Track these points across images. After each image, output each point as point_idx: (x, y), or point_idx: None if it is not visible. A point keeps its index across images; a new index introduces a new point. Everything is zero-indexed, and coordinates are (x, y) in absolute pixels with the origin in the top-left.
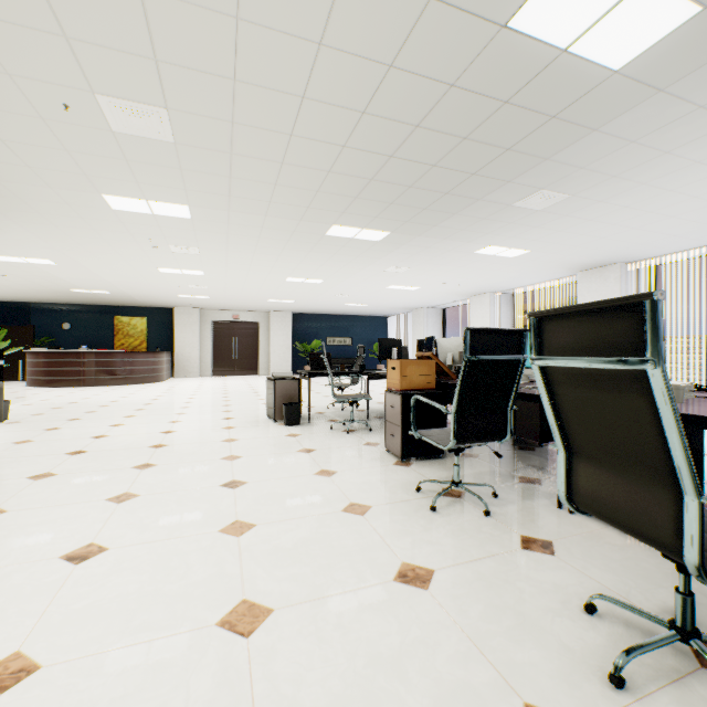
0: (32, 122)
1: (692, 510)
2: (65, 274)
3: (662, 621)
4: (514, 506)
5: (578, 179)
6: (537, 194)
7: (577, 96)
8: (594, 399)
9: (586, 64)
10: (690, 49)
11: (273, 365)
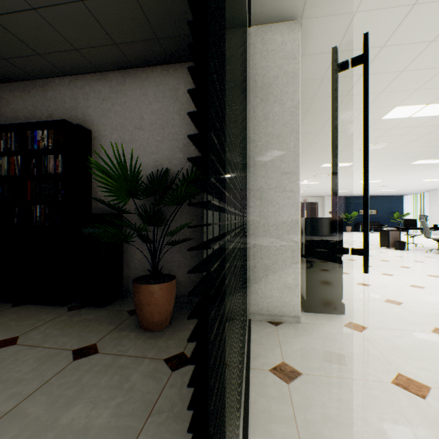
0: None
1: None
2: None
3: None
4: None
5: None
6: None
7: None
8: None
9: None
10: None
11: None
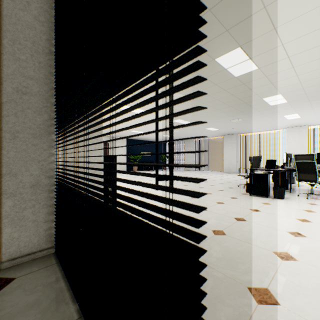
0: None
1: None
2: None
3: None
4: None
5: None
6: None
7: None
8: None
9: None
10: None
11: (117, 166)
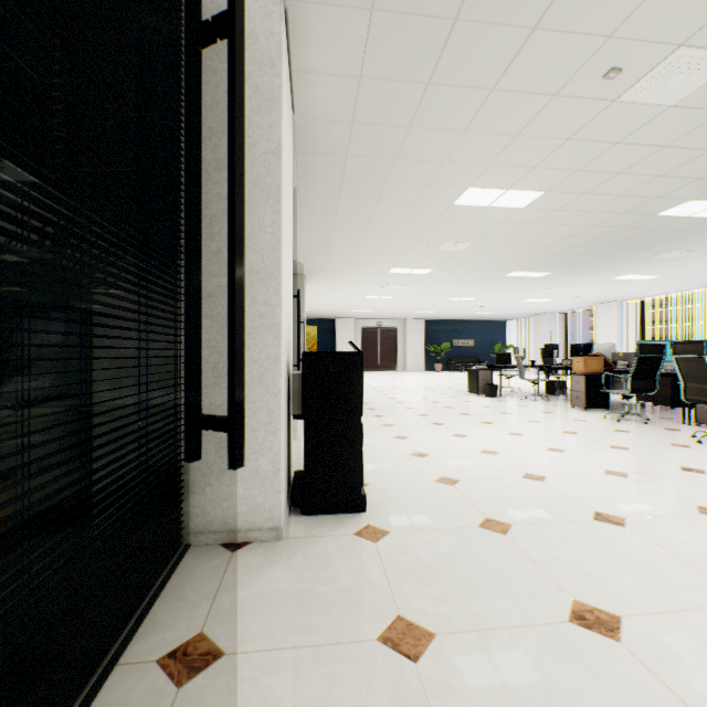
0: (403, 250)
1: None
2: None
3: None
4: (658, 423)
5: (698, 246)
6: (668, 253)
7: (694, 225)
8: (692, 366)
9: (697, 218)
10: None
11: (409, 363)
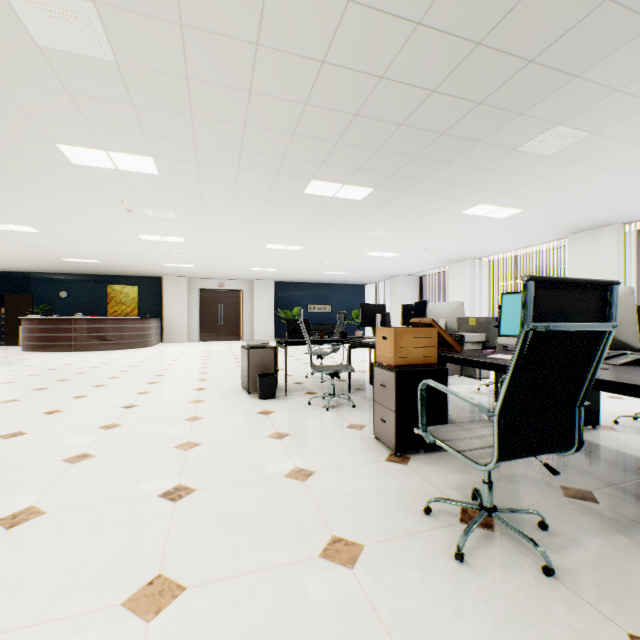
0: None
1: None
2: (52, 242)
3: None
4: (581, 551)
5: (607, 108)
6: (550, 133)
7: None
8: None
9: None
10: None
11: (256, 330)
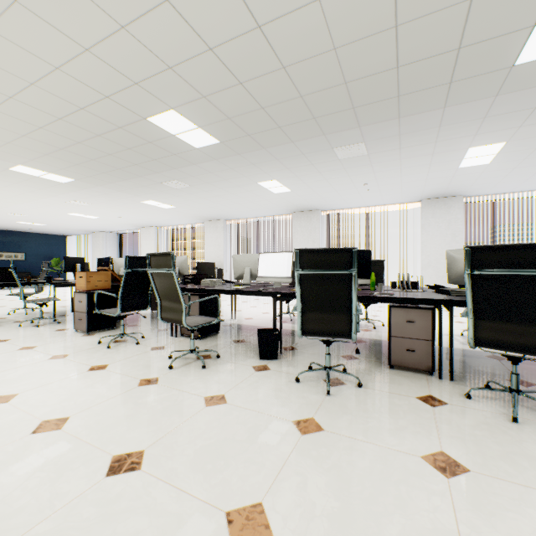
0: None
1: (184, 309)
2: None
3: (188, 350)
4: (152, 339)
5: (193, 180)
6: (174, 182)
7: (184, 151)
8: (165, 282)
9: (184, 142)
10: (221, 151)
11: None
